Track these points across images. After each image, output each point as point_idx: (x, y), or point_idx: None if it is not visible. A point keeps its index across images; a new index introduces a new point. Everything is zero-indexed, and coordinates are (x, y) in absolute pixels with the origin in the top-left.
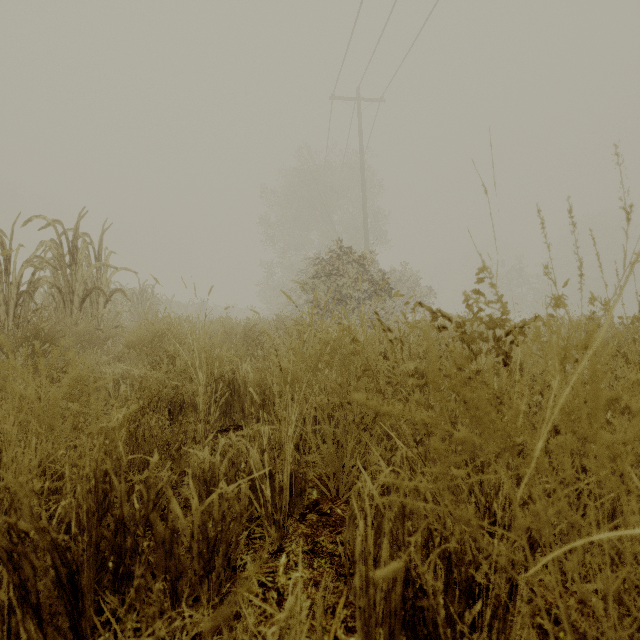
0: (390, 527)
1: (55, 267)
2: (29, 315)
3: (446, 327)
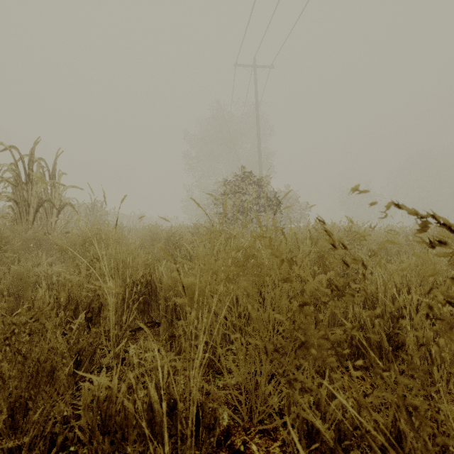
0: None
1: (13, 184)
2: None
3: (444, 241)
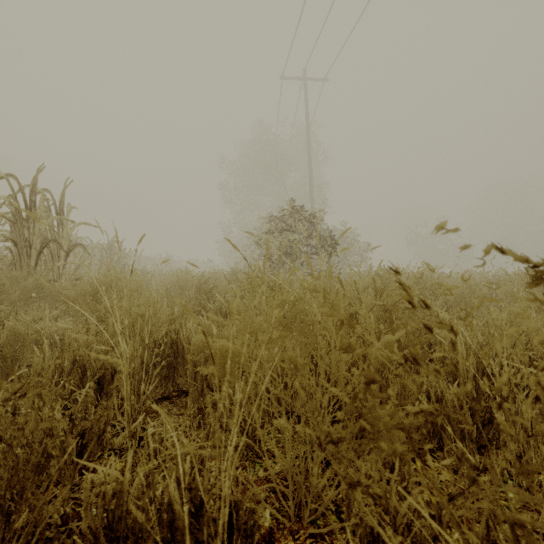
0: None
1: (10, 221)
2: None
3: None
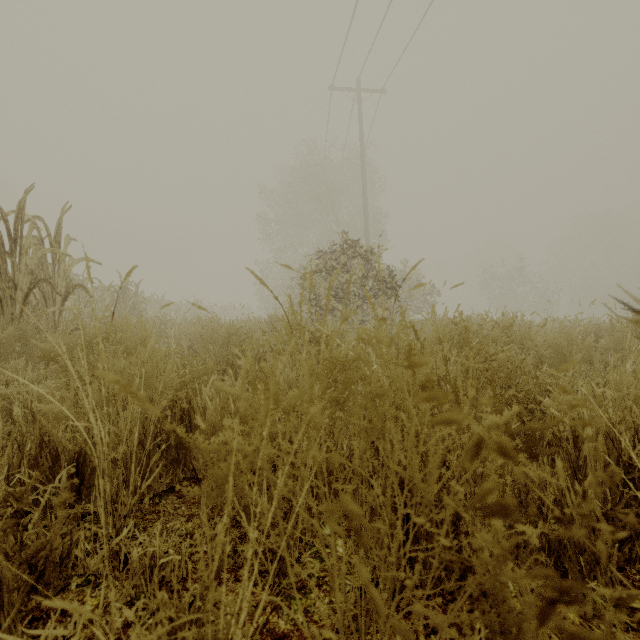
0: None
1: None
2: None
3: None
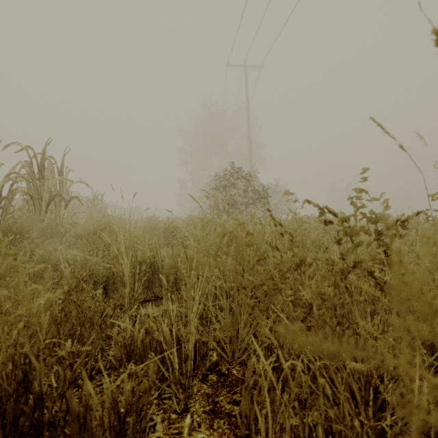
0: (290, 422)
1: (28, 180)
2: (5, 214)
3: (332, 221)
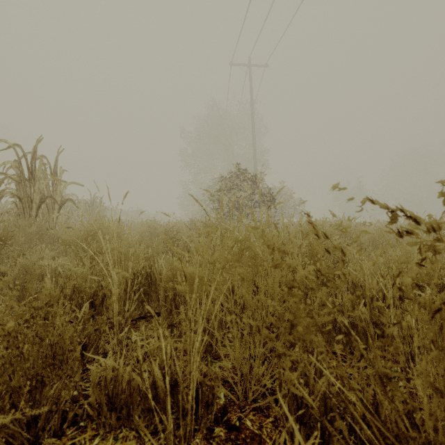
0: None
1: (16, 181)
2: None
3: (410, 231)
